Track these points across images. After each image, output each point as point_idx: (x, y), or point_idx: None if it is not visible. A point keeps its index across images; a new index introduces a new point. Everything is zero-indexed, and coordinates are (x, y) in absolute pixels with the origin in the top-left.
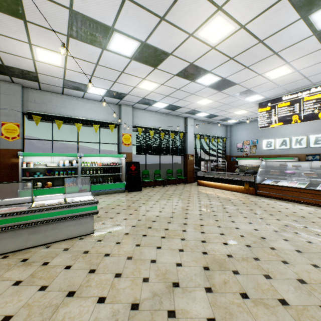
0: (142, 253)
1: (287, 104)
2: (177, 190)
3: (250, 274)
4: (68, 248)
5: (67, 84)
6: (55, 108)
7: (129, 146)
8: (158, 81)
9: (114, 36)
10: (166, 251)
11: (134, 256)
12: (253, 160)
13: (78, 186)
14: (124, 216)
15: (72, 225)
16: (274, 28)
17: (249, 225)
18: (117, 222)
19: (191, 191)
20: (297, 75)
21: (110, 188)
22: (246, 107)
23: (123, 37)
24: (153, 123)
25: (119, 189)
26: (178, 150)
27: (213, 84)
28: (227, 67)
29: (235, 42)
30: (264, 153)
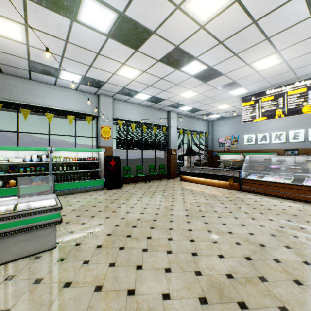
0: (117, 278)
1: (271, 98)
2: (160, 187)
3: (261, 307)
4: (14, 274)
5: (34, 66)
6: (21, 94)
7: (108, 139)
8: (139, 67)
9: (84, 1)
10: (149, 272)
11: (105, 284)
12: (234, 155)
13: (49, 185)
14: (98, 220)
15: (25, 241)
16: (271, 5)
17: (242, 229)
18: (89, 229)
19: (174, 187)
20: (284, 67)
21: (87, 185)
22: (229, 101)
23: (96, 4)
24: (135, 115)
25: (97, 186)
26: (161, 145)
27: (199, 73)
28: (215, 54)
29: (227, 21)
30: (244, 148)
